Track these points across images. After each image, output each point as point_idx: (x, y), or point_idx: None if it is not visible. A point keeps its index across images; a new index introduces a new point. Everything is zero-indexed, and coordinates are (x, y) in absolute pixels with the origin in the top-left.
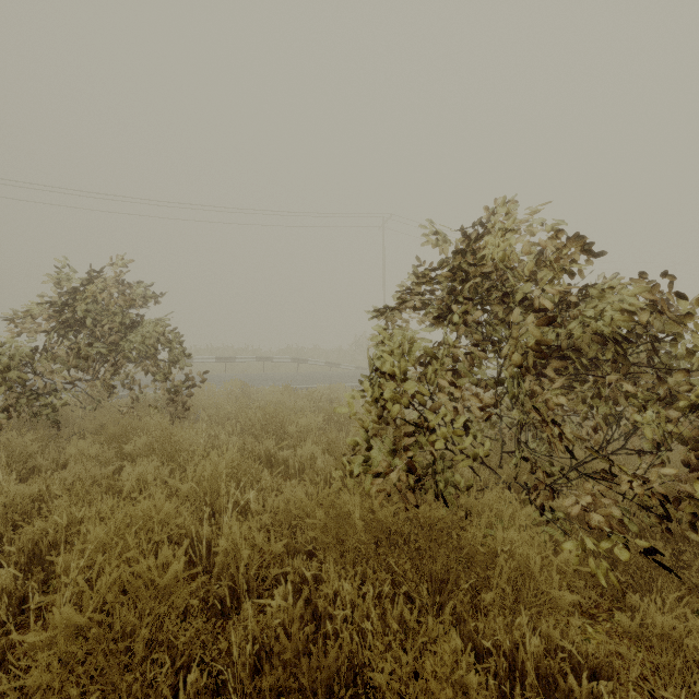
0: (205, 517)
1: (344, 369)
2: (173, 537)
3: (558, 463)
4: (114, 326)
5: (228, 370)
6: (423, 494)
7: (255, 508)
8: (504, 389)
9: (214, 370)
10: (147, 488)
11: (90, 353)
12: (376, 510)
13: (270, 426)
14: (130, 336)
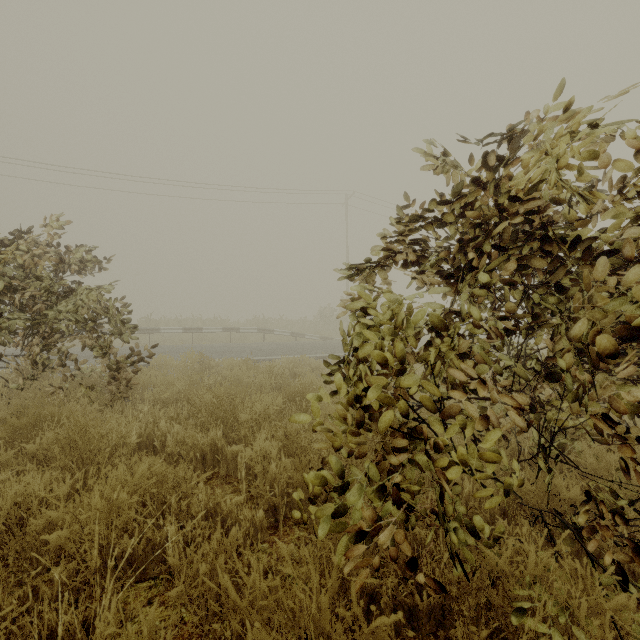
0: (62, 611)
1: (309, 339)
2: (16, 636)
3: (585, 470)
4: (37, 293)
5: (196, 340)
6: (416, 527)
7: (168, 562)
8: (509, 372)
9: (182, 340)
10: (32, 514)
11: (4, 325)
12: (359, 633)
13: (220, 411)
14: (60, 306)
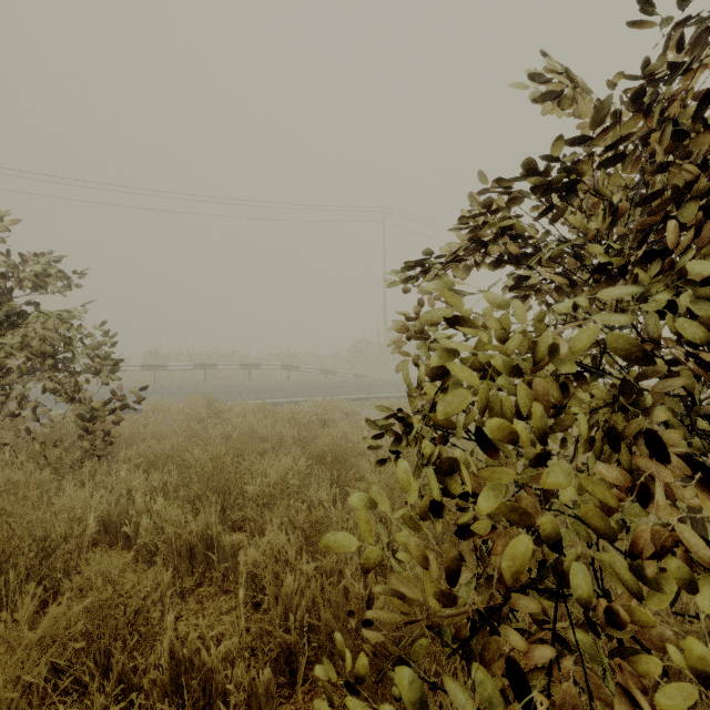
0: None
1: (341, 377)
2: None
3: None
4: None
5: (210, 379)
6: None
7: None
8: None
9: (194, 379)
10: None
11: None
12: None
13: (221, 478)
14: (8, 335)
